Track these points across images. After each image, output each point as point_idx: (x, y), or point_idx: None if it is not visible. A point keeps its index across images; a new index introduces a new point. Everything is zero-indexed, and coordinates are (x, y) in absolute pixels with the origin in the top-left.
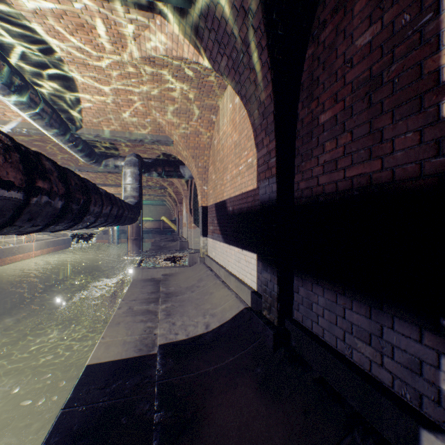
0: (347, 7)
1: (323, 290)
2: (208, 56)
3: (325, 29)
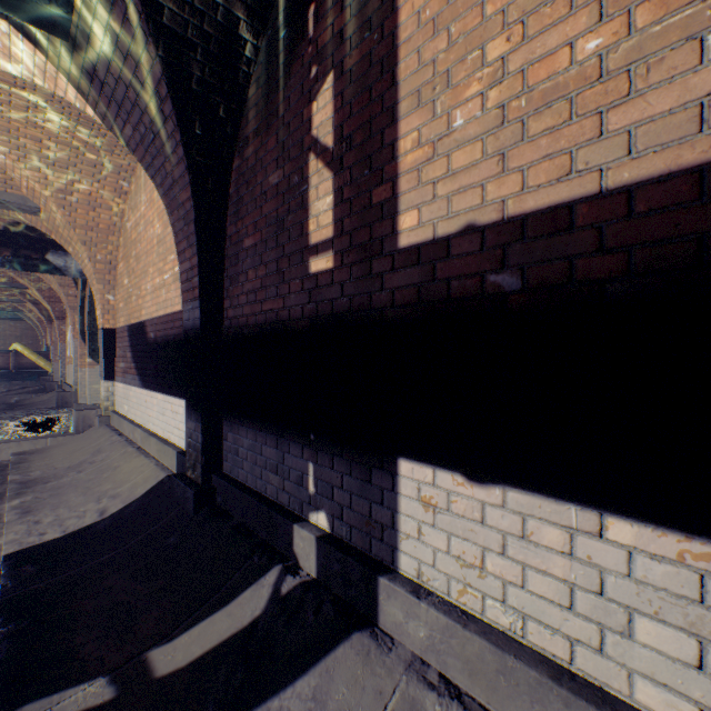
0: (264, 137)
1: (248, 430)
2: (103, 112)
3: (249, 147)
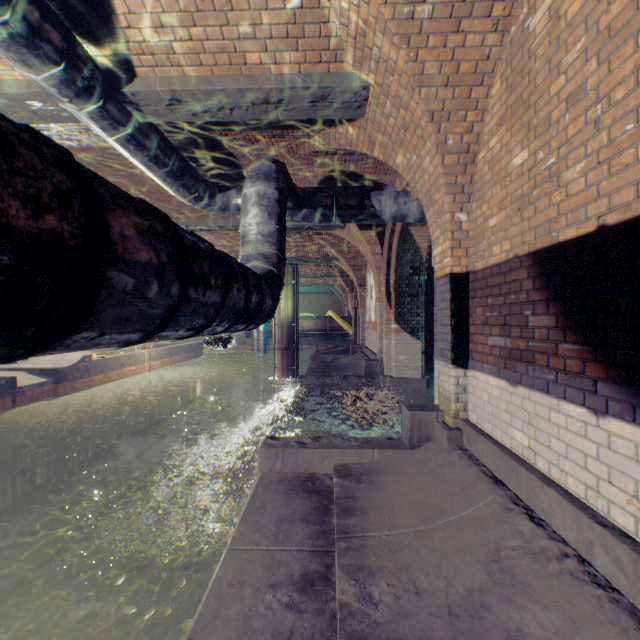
0: None
1: None
2: None
3: None
